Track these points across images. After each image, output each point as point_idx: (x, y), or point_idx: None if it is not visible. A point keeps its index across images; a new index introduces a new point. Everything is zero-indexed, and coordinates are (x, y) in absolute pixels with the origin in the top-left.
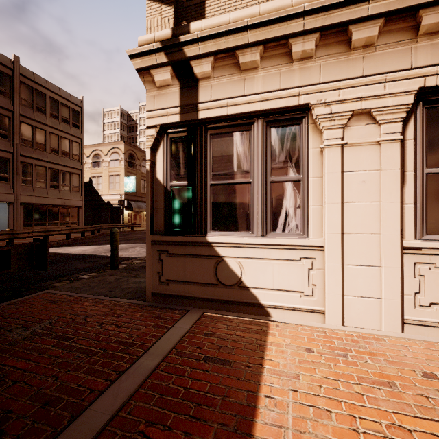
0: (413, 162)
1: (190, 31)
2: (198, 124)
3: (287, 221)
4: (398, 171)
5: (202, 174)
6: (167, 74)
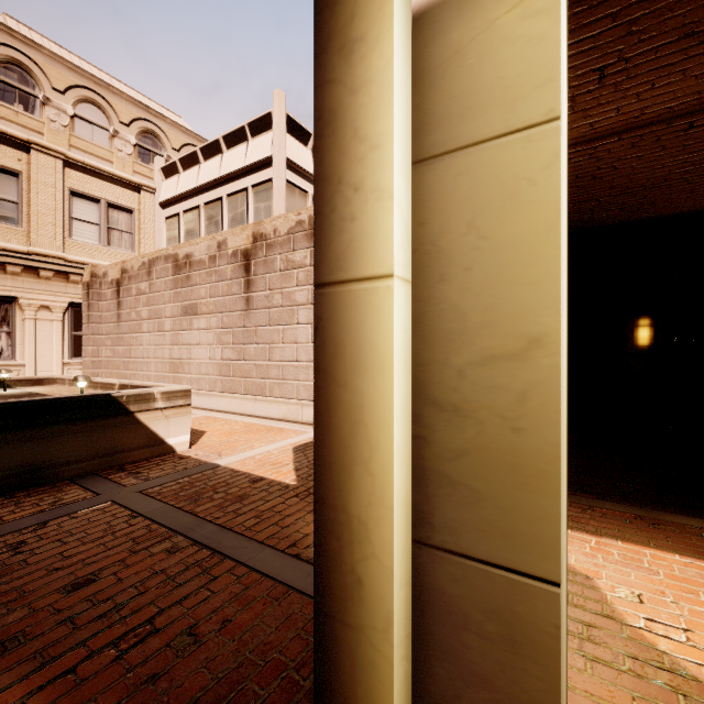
0: (68, 329)
1: None
2: None
3: (3, 353)
4: (62, 333)
5: None
6: None
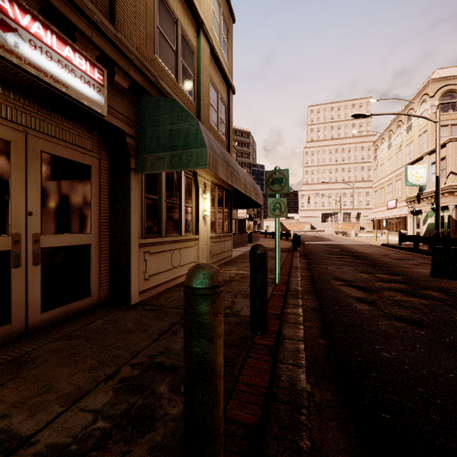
0: None
1: None
2: None
3: None
4: None
5: None
6: None
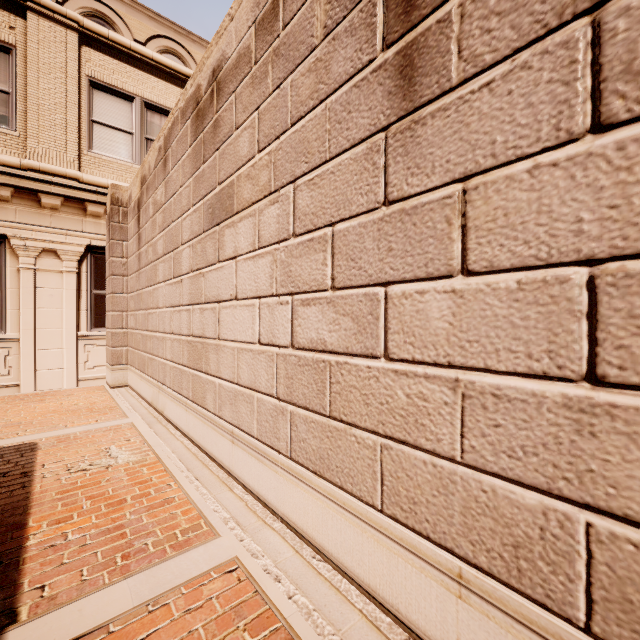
0: (87, 286)
1: None
2: None
3: None
4: (75, 291)
5: None
6: None
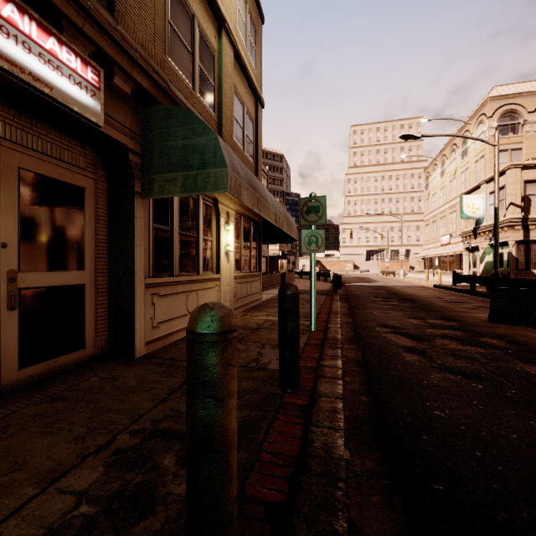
0: None
1: (528, 217)
2: (527, 241)
3: None
4: None
5: (529, 254)
6: (520, 227)
